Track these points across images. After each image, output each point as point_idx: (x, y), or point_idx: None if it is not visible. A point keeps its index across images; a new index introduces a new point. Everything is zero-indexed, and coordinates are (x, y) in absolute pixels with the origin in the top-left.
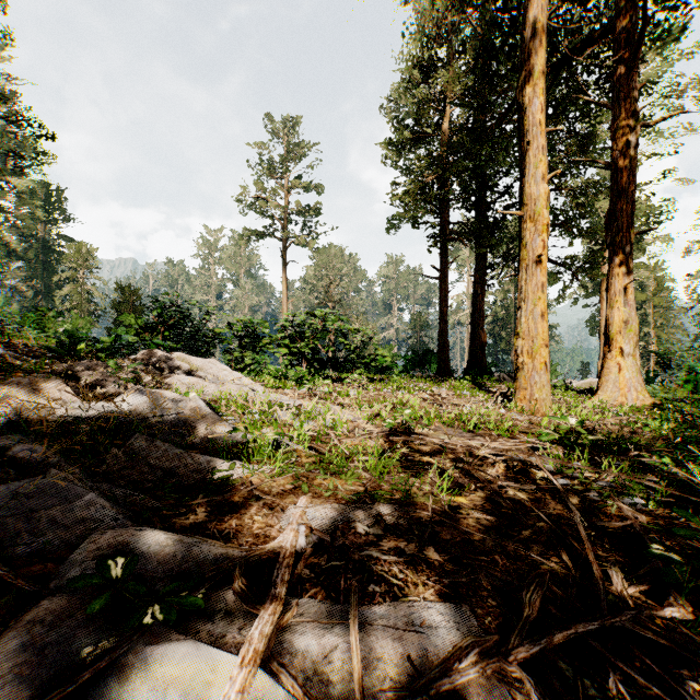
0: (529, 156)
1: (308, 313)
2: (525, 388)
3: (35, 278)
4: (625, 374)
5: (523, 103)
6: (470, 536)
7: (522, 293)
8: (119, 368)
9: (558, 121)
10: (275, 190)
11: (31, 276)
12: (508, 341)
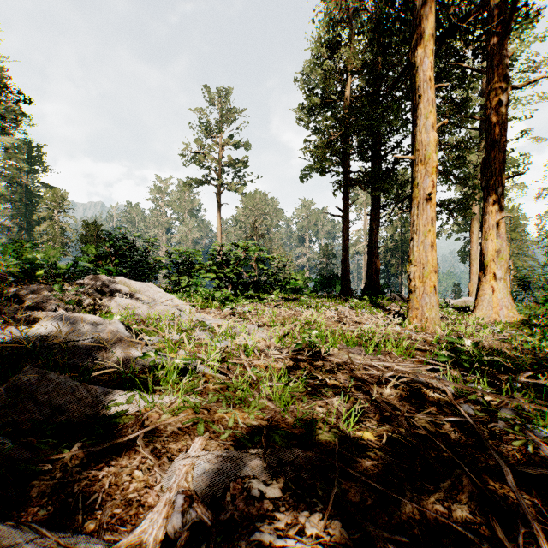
0: (421, 108)
1: (233, 244)
2: (417, 308)
3: (19, 216)
4: (497, 295)
5: (415, 62)
6: (382, 494)
7: (414, 226)
8: (63, 291)
9: (438, 89)
10: (211, 147)
11: (16, 215)
12: (396, 267)
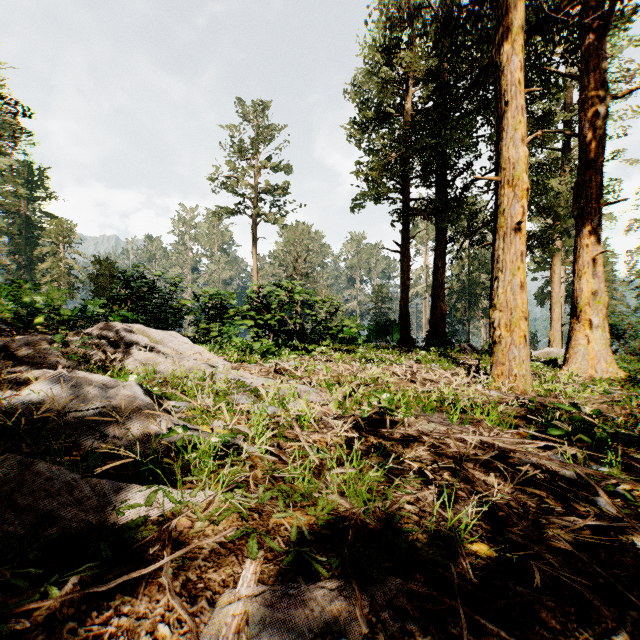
0: (507, 118)
1: (275, 284)
2: (503, 363)
3: (18, 252)
4: (593, 346)
5: (500, 62)
6: None
7: (499, 263)
8: (66, 342)
9: None
10: (245, 170)
11: (14, 250)
12: (463, 312)
